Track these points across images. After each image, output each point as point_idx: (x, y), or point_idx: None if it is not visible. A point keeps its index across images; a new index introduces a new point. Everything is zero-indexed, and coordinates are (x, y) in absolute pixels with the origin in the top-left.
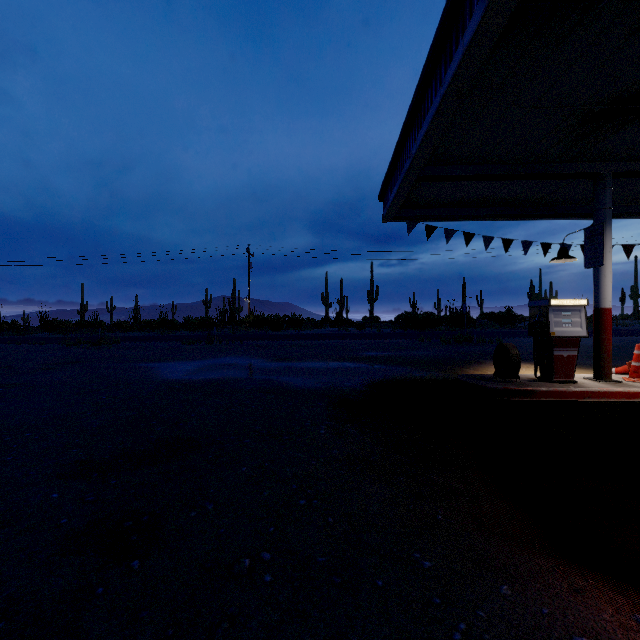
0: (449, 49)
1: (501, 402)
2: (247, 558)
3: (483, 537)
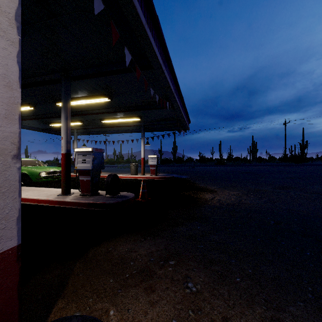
0: None
1: None
2: None
3: None
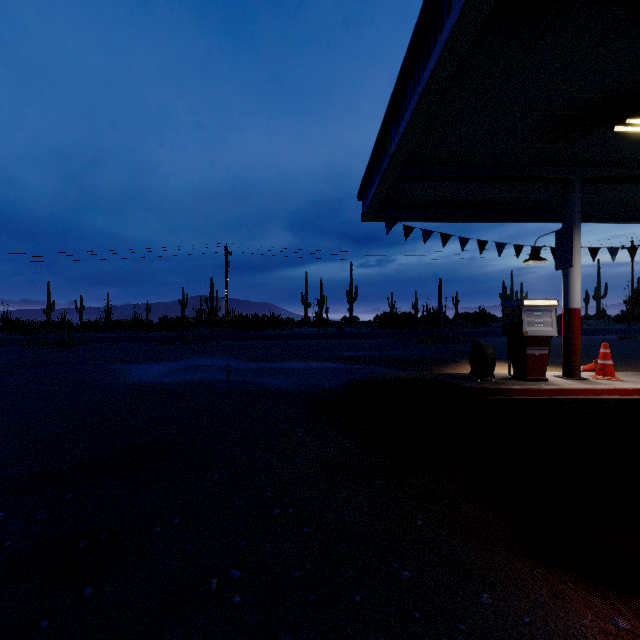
0: (427, 47)
1: (477, 401)
2: (215, 577)
3: (462, 542)
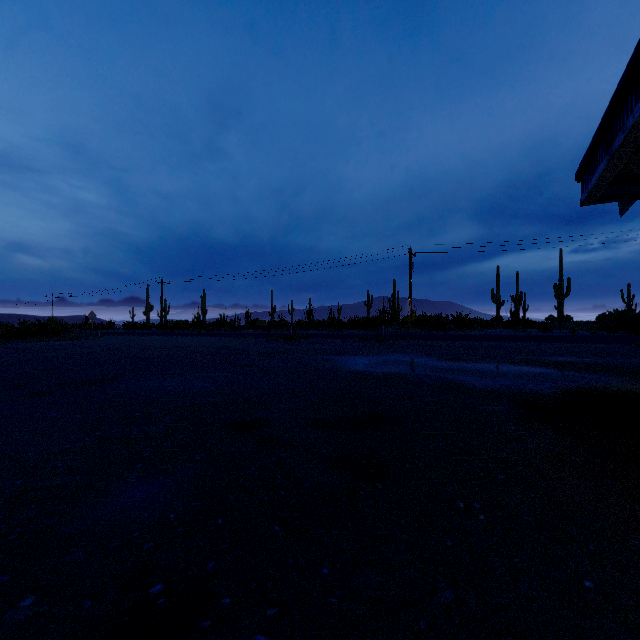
0: None
1: None
2: (460, 501)
3: None
